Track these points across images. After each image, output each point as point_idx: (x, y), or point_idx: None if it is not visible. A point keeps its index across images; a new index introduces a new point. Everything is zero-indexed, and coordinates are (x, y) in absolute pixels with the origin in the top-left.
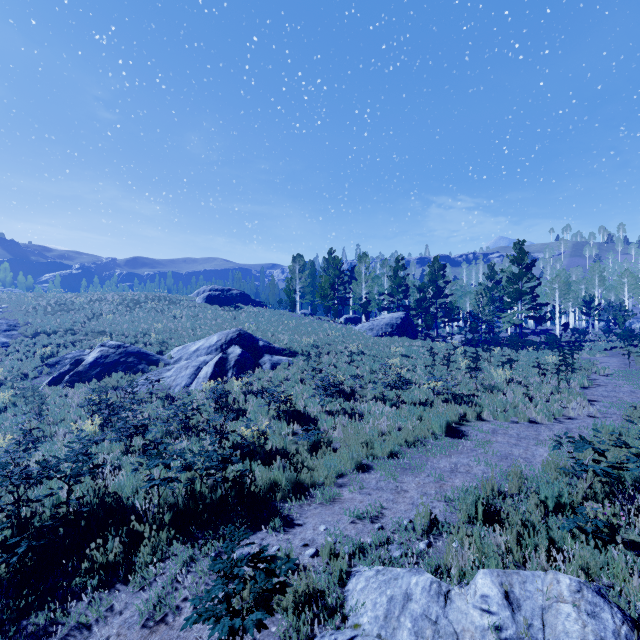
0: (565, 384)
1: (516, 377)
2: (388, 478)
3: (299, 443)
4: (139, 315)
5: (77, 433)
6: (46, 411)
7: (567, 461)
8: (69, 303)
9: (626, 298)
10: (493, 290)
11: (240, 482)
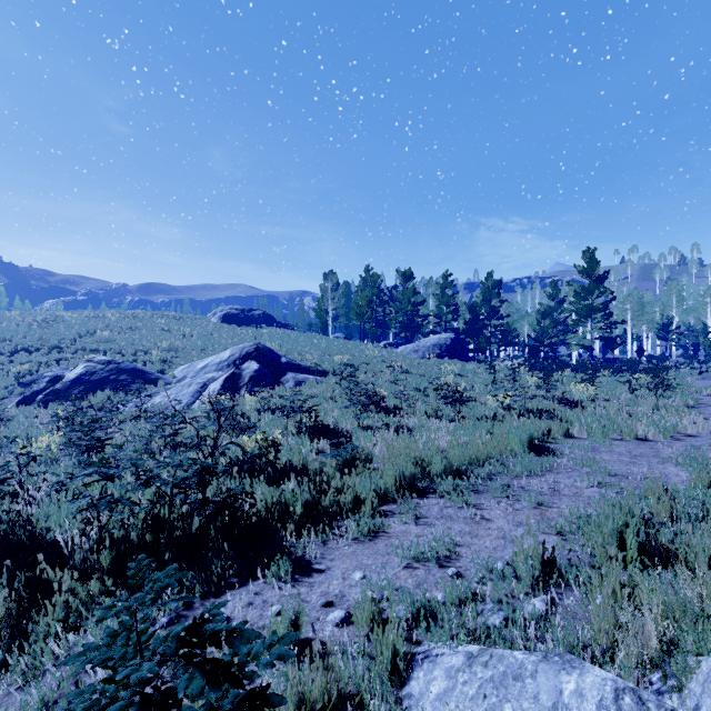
0: (665, 402)
1: (600, 395)
2: (458, 503)
3: (325, 460)
4: (141, 333)
5: (25, 453)
6: (4, 433)
7: None
8: (60, 320)
9: (709, 320)
10: (556, 310)
11: (230, 507)
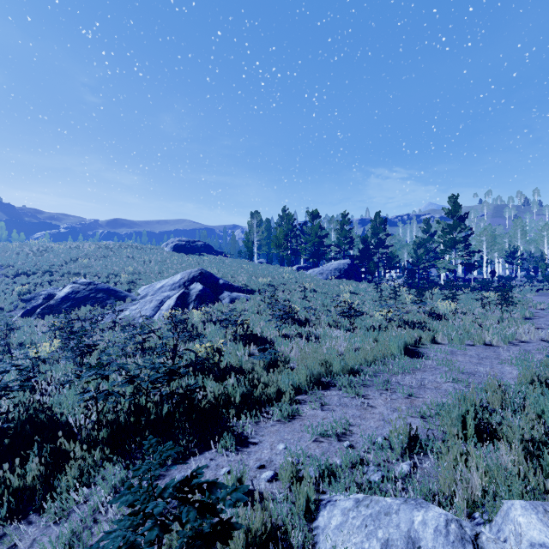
0: (508, 315)
1: (460, 309)
2: (351, 394)
3: (255, 361)
4: (112, 260)
5: (33, 355)
6: (13, 339)
7: (548, 375)
8: (50, 250)
9: (546, 249)
10: (428, 242)
11: (189, 397)
